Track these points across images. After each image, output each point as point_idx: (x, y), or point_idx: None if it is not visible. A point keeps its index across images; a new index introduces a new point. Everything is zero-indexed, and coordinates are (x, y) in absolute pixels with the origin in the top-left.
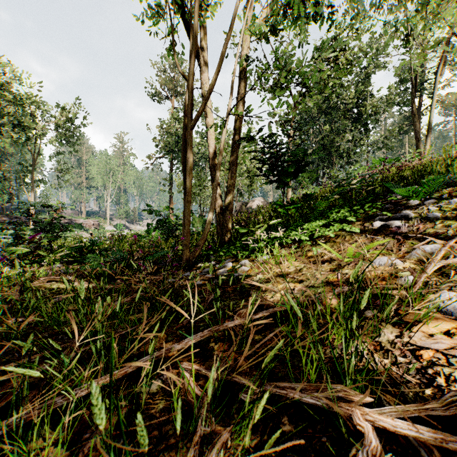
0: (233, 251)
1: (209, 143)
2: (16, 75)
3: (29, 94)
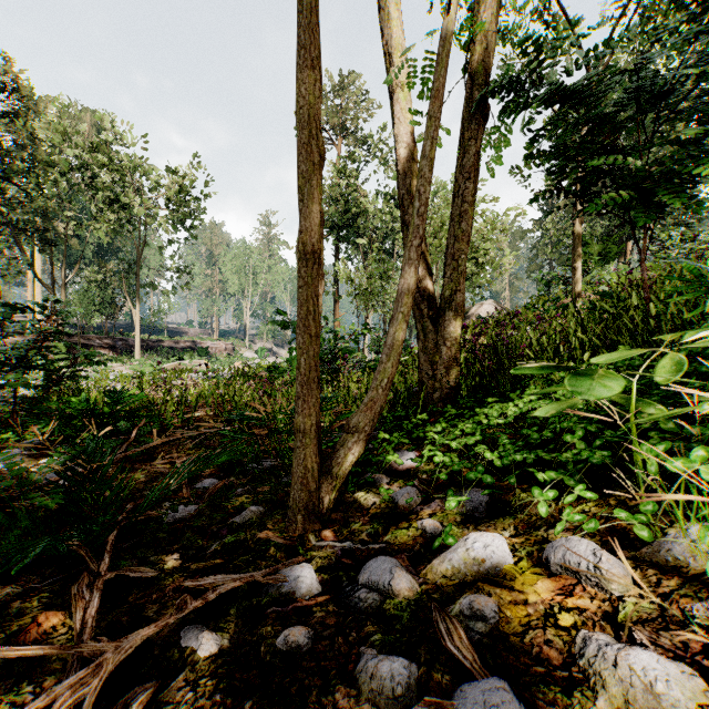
0: (488, 452)
1: (397, 134)
2: (117, 131)
3: (131, 156)
